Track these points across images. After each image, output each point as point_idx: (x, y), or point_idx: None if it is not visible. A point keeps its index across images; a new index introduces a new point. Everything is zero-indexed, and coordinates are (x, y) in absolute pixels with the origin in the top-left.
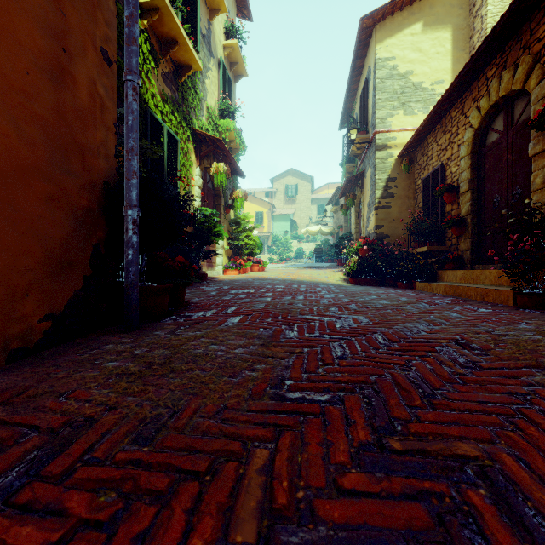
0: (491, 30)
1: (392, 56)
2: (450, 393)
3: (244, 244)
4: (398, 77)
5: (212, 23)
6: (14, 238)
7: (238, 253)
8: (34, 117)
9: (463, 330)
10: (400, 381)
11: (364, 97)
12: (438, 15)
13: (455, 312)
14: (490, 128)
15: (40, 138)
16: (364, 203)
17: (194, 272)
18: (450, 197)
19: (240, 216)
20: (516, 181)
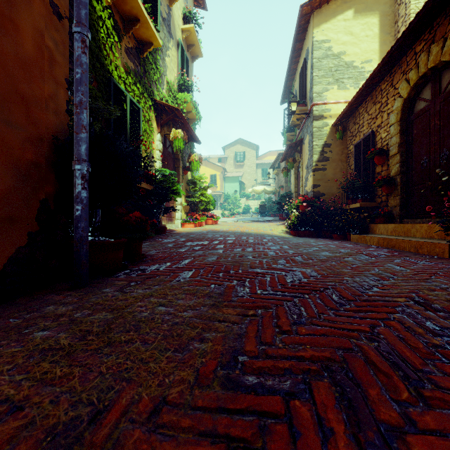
0: (423, 6)
1: (327, 39)
2: (438, 378)
3: (200, 201)
4: (332, 57)
5: (171, 9)
6: None
7: (194, 209)
8: None
9: (416, 286)
10: (374, 359)
11: (303, 75)
12: (368, 3)
13: (397, 265)
14: (418, 97)
15: None
16: (303, 166)
17: (154, 226)
18: (381, 159)
19: (196, 177)
20: (444, 144)
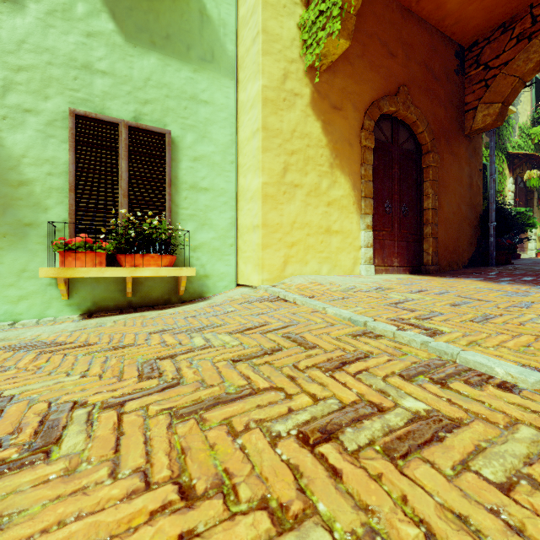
0: None
1: None
2: None
3: None
4: None
5: None
6: (463, 236)
7: None
8: (466, 203)
9: None
10: None
11: None
12: None
13: None
14: None
15: (466, 208)
16: None
17: None
18: None
19: None
20: None
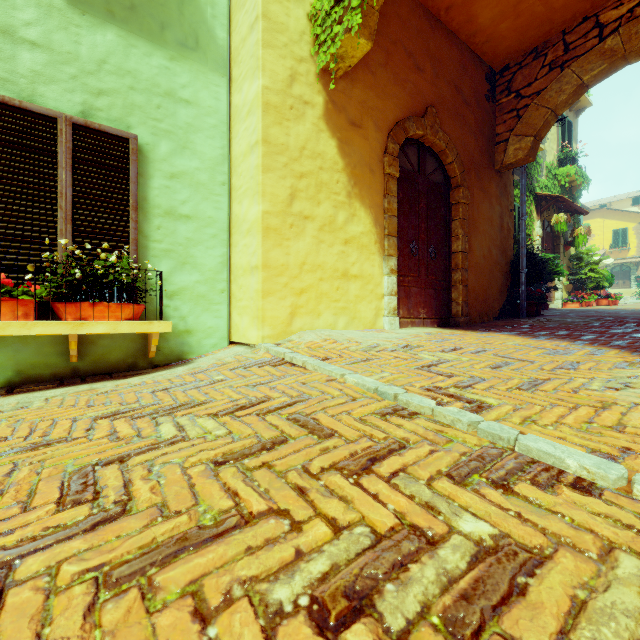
0: None
1: None
2: None
3: (587, 278)
4: None
5: None
6: (494, 284)
7: (579, 287)
8: (496, 246)
9: None
10: None
11: None
12: None
13: None
14: None
15: (497, 252)
16: None
17: None
18: None
19: (582, 251)
20: None
